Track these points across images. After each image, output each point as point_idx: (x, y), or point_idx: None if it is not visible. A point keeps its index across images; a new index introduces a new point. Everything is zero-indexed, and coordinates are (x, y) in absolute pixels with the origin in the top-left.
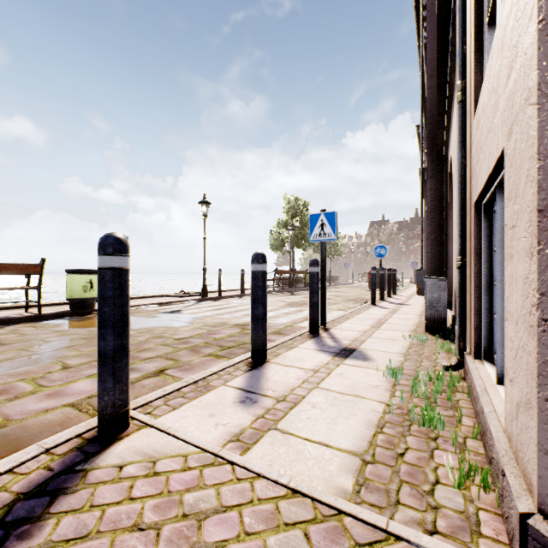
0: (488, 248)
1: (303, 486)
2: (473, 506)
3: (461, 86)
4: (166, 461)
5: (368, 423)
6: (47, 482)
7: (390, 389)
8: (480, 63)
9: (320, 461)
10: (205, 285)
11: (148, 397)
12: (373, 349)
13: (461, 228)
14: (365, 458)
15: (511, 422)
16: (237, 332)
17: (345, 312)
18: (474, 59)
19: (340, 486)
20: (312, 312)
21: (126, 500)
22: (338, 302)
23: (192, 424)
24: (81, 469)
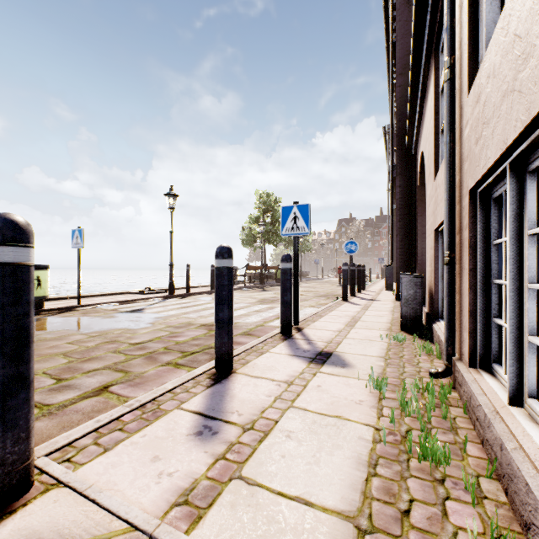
0: (484, 242)
1: None
2: None
3: (450, 63)
4: None
5: (357, 460)
6: None
7: (377, 405)
8: (475, 32)
9: (300, 534)
10: (172, 281)
11: (73, 434)
12: (351, 352)
13: (449, 220)
14: (360, 524)
15: None
16: (203, 334)
17: (317, 308)
18: (468, 27)
19: None
20: (285, 312)
21: None
22: (310, 298)
23: (125, 476)
24: None
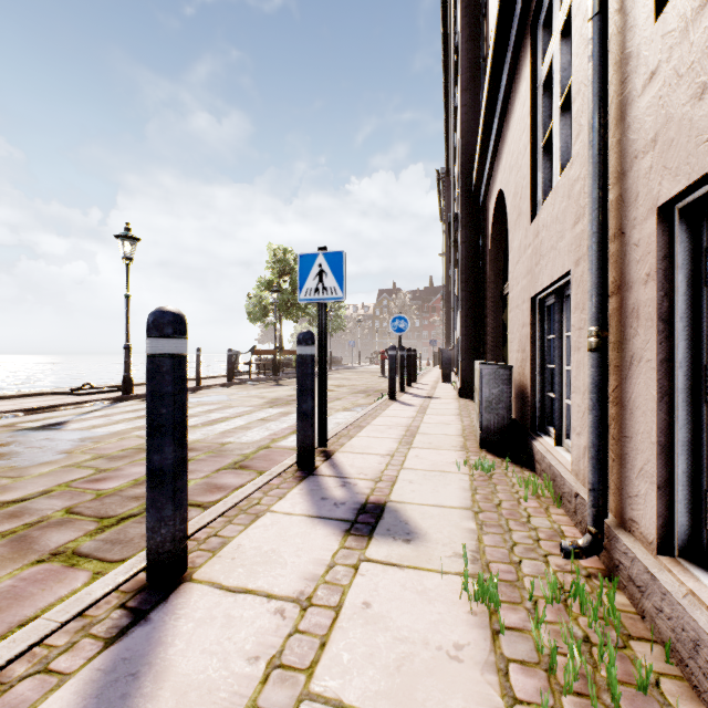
0: (690, 307)
1: None
2: None
3: None
4: None
5: None
6: None
7: (493, 658)
8: None
9: None
10: (129, 374)
11: None
12: (416, 502)
13: (598, 269)
14: None
15: None
16: None
17: (355, 412)
18: None
19: None
20: (303, 429)
21: None
22: (343, 396)
23: None
24: None
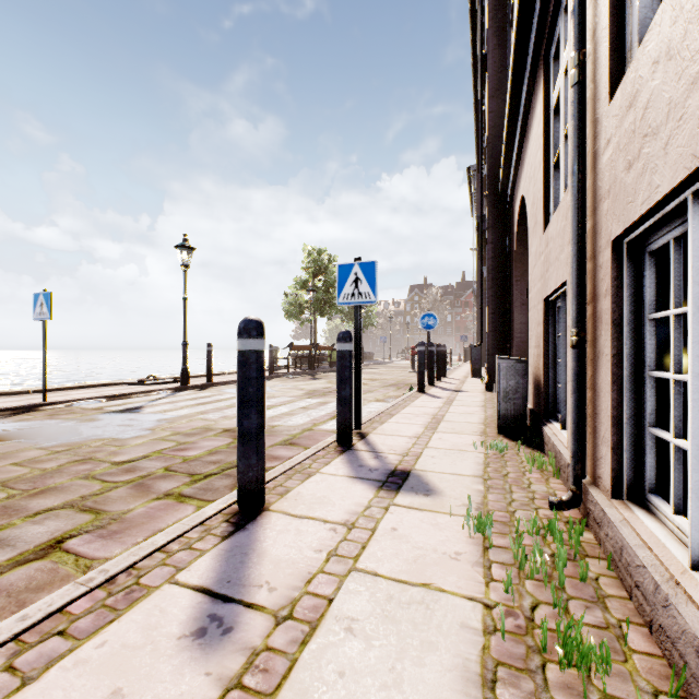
0: (634, 316)
1: None
2: None
3: (578, 59)
4: None
5: (463, 672)
6: None
7: (481, 560)
8: (620, 10)
9: None
10: (187, 367)
11: None
12: (436, 471)
13: (577, 283)
14: None
15: None
16: (225, 445)
17: (386, 403)
18: (610, 3)
19: None
20: (343, 412)
21: None
22: (375, 389)
23: None
24: None
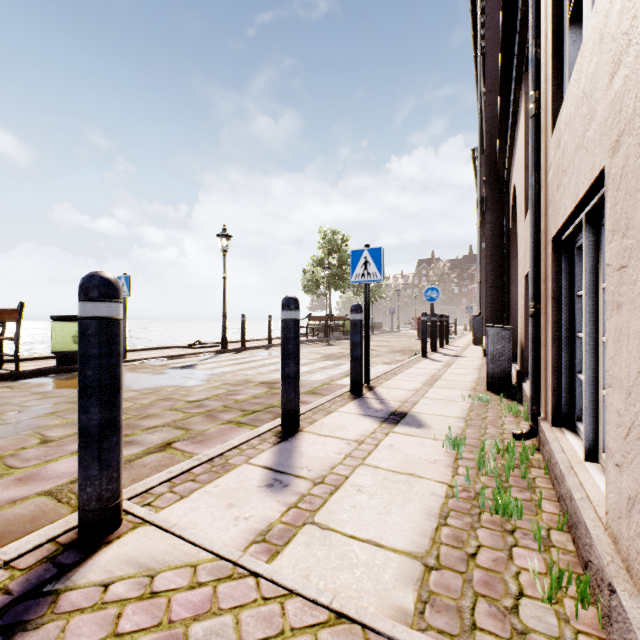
0: (569, 293)
1: (350, 607)
2: (569, 628)
3: (535, 98)
4: (168, 574)
5: (428, 512)
6: (1, 613)
7: (452, 464)
8: (559, 69)
9: (371, 567)
10: (225, 334)
11: (148, 482)
12: (428, 413)
13: (534, 268)
14: (427, 562)
15: (618, 519)
16: (264, 392)
17: (392, 365)
18: (552, 64)
19: (398, 605)
20: (355, 368)
21: (110, 637)
22: (383, 354)
23: (204, 518)
24: (51, 591)
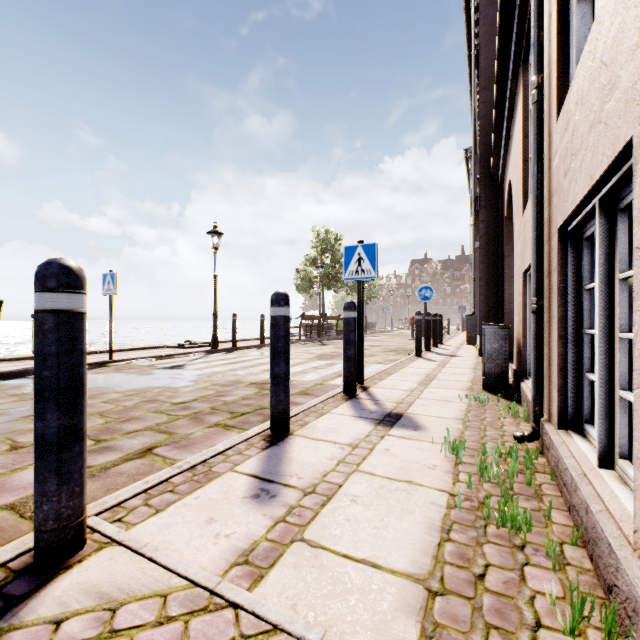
0: (575, 287)
1: None
2: None
3: (537, 83)
4: (133, 606)
5: (429, 525)
6: None
7: (452, 470)
8: (565, 50)
9: (367, 594)
10: (216, 334)
11: (121, 494)
12: (424, 414)
13: (536, 261)
14: (430, 586)
15: None
16: (254, 393)
17: (385, 365)
18: (557, 44)
19: None
20: (348, 368)
21: None
22: (377, 354)
23: (180, 536)
24: None
